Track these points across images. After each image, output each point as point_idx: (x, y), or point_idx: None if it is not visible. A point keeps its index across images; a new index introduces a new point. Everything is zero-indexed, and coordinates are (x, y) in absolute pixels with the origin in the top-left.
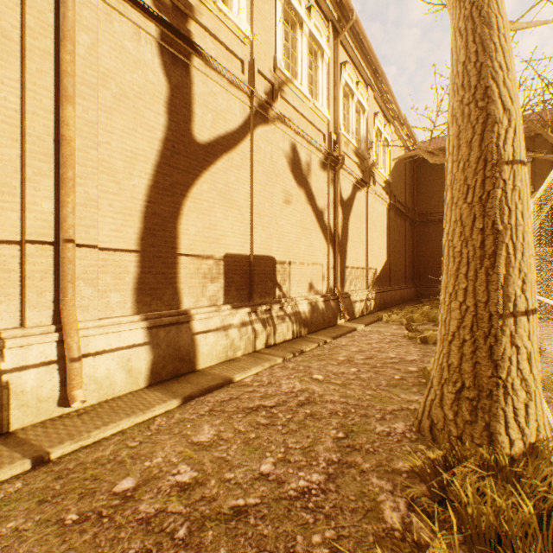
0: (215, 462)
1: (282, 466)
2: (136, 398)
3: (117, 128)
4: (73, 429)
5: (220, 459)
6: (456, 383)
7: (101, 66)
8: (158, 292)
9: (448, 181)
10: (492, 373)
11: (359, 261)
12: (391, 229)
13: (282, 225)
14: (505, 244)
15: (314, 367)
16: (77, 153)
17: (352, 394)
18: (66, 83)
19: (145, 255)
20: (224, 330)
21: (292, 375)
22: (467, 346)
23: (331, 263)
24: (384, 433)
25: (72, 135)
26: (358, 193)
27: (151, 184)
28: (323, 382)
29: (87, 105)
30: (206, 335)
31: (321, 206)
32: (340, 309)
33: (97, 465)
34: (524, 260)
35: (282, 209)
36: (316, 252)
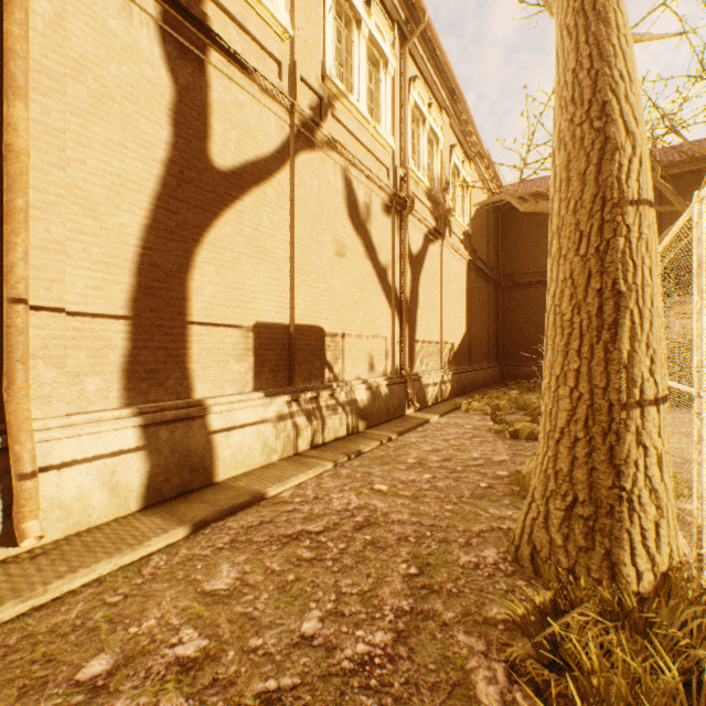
0: (236, 622)
1: (333, 622)
2: (123, 528)
3: (96, 141)
4: (22, 580)
5: (244, 616)
6: (566, 496)
7: (71, 49)
8: (159, 375)
9: (555, 227)
10: (614, 483)
11: (431, 333)
12: (472, 293)
13: (333, 285)
14: (629, 311)
15: (375, 474)
16: (32, 173)
17: (427, 510)
18: (14, 68)
19: (139, 323)
20: (253, 426)
21: (346, 486)
22: (581, 447)
23: (397, 336)
24: (471, 565)
25: (22, 145)
26: (430, 246)
27: (148, 223)
28: (388, 494)
29: (49, 104)
30: (228, 434)
31: (385, 262)
32: (408, 396)
33: (54, 636)
34: (653, 332)
35: (333, 264)
36: (378, 322)
